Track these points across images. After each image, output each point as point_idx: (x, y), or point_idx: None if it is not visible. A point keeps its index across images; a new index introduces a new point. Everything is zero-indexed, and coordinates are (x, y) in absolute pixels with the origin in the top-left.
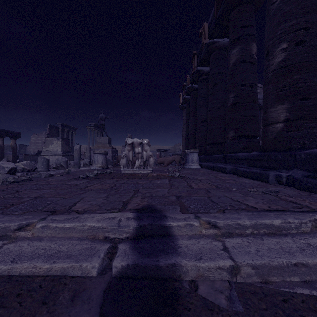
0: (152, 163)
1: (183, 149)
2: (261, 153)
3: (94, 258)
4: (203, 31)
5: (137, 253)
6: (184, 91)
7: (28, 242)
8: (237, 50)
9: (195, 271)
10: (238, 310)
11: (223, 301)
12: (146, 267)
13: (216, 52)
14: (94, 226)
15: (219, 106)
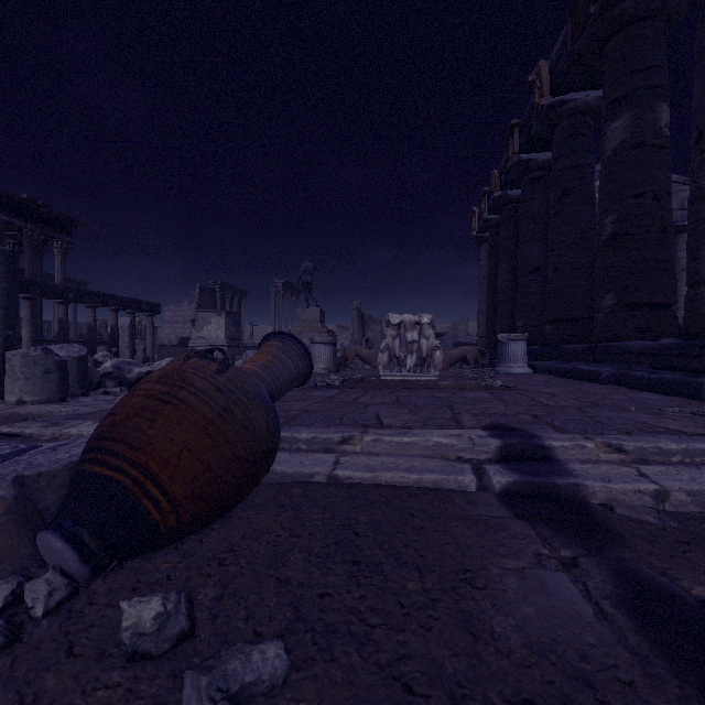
0: (439, 361)
1: (480, 333)
2: (684, 341)
3: (466, 474)
4: (538, 79)
5: (517, 473)
6: (486, 204)
7: (365, 456)
8: (622, 123)
9: (606, 493)
10: (674, 526)
11: (651, 519)
12: (539, 484)
13: (567, 121)
14: (442, 442)
15: (576, 238)
